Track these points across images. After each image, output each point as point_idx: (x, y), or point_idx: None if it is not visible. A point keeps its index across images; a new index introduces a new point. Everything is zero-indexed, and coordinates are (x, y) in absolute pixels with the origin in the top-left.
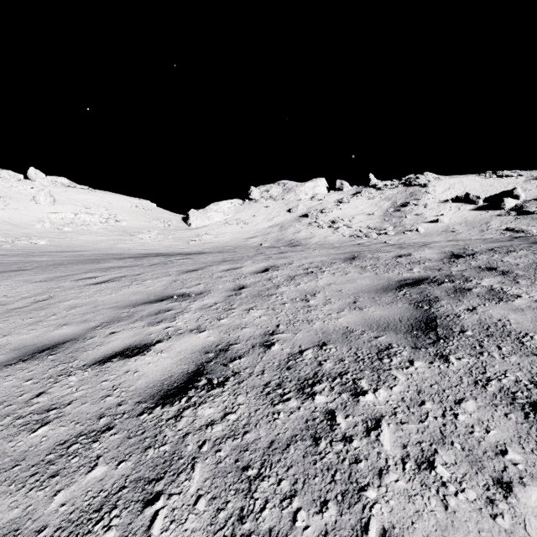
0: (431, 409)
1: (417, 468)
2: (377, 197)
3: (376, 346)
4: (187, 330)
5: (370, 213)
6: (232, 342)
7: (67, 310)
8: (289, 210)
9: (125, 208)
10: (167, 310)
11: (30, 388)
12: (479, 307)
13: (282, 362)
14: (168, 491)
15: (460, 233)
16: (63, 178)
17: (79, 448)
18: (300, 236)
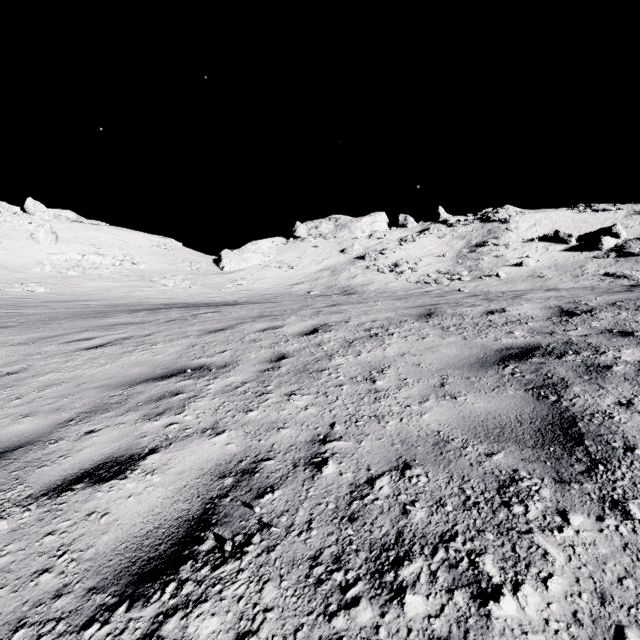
0: None
1: None
2: (449, 235)
3: (493, 475)
4: (198, 429)
5: (440, 254)
6: (262, 456)
7: (39, 389)
8: (342, 250)
9: (144, 248)
10: (175, 394)
11: None
12: (637, 400)
13: (341, 502)
14: None
15: (549, 279)
16: (68, 211)
17: None
18: (356, 282)
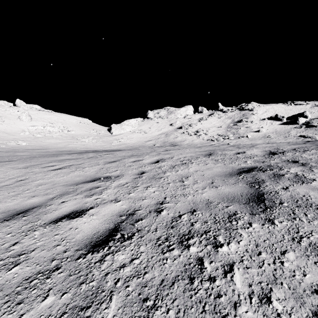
0: (266, 257)
1: (260, 302)
2: (223, 117)
3: (227, 213)
4: (109, 200)
5: (219, 126)
6: (136, 209)
7: (36, 186)
8: (170, 124)
9: (73, 123)
10: (97, 187)
11: (9, 239)
12: (290, 187)
13: (168, 222)
14: (94, 316)
15: (272, 138)
16: (36, 105)
17: (37, 283)
18: (177, 140)
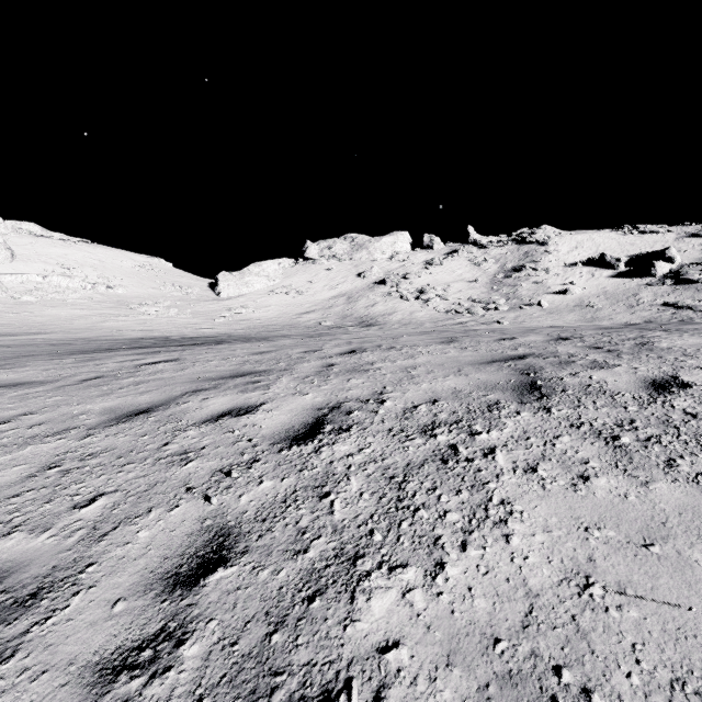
0: None
1: None
2: (481, 258)
3: None
4: None
5: (472, 280)
6: None
7: None
8: (359, 274)
9: (124, 269)
10: None
11: None
12: None
13: None
14: None
15: (600, 309)
16: (31, 223)
17: None
18: (376, 311)
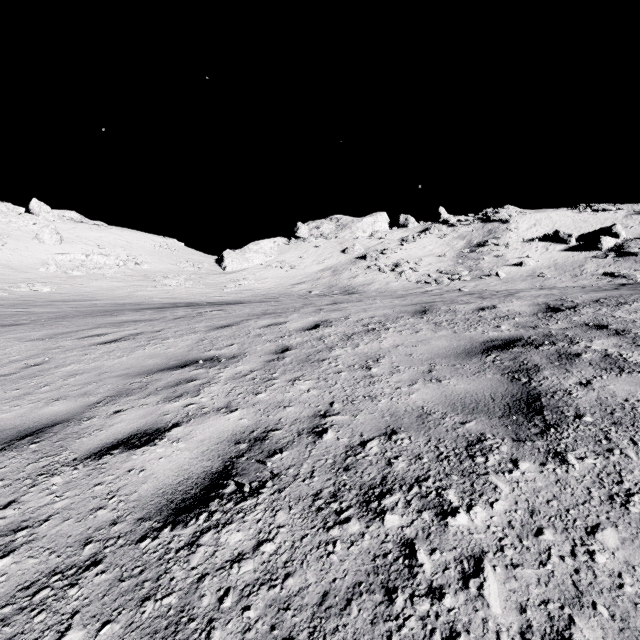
0: (554, 541)
1: None
2: (449, 235)
3: (464, 437)
4: (214, 408)
5: (440, 254)
6: (271, 427)
7: (64, 378)
8: (343, 250)
9: (147, 248)
10: (190, 380)
11: None
12: (595, 380)
13: (338, 458)
14: None
15: (548, 279)
16: (72, 212)
17: (48, 596)
18: (357, 281)
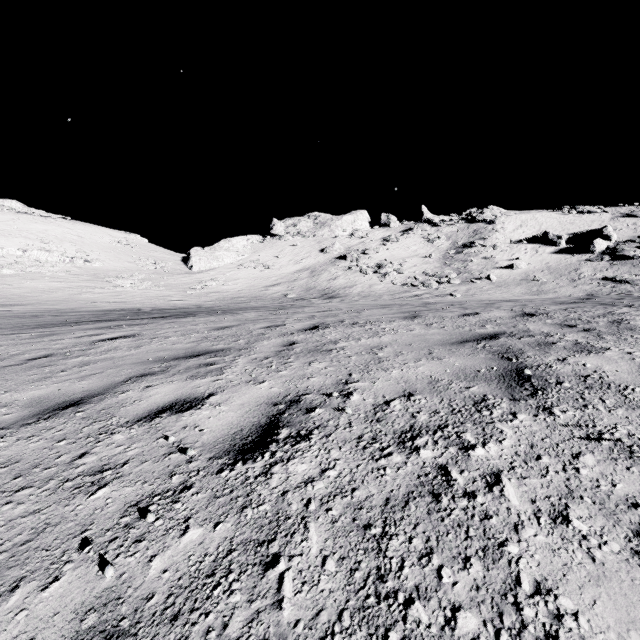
0: None
1: None
2: (434, 235)
3: None
4: None
5: (426, 255)
6: None
7: None
8: (322, 249)
9: (102, 244)
10: None
11: None
12: None
13: None
14: None
15: (545, 283)
16: (13, 201)
17: None
18: (338, 284)
